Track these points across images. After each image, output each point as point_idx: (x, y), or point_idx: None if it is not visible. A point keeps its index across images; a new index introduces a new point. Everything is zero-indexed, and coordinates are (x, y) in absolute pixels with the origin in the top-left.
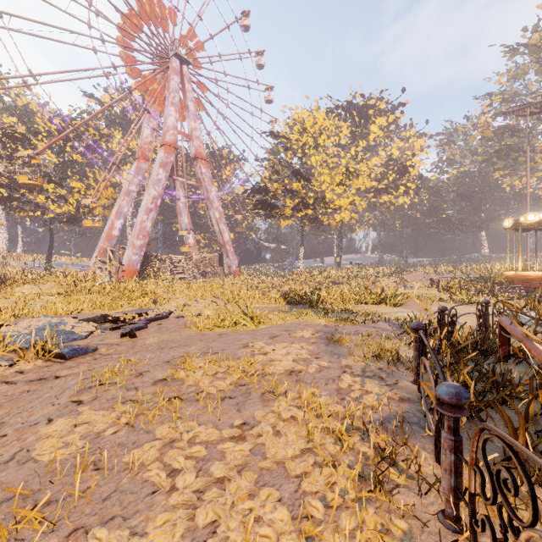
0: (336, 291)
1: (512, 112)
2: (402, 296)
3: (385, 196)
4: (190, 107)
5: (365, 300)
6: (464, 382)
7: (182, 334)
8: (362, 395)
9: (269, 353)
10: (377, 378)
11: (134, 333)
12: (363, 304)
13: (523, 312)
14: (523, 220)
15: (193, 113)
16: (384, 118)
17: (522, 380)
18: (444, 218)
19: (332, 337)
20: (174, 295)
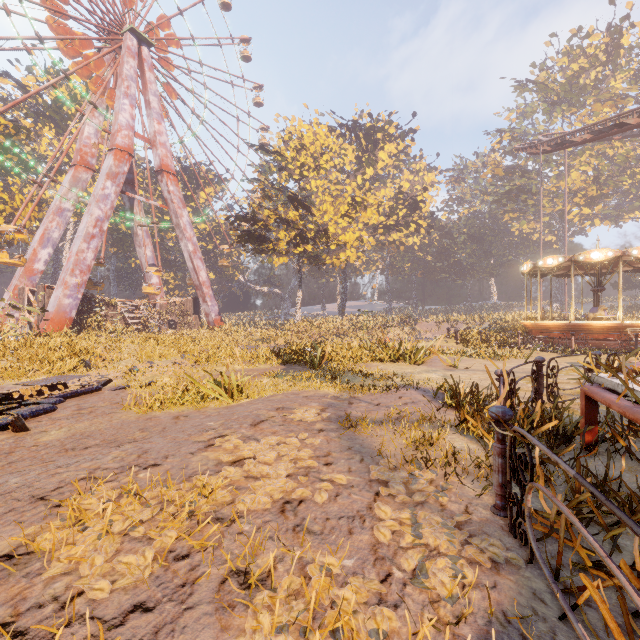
0: (343, 345)
1: (525, 149)
2: (424, 351)
3: (395, 235)
4: (152, 104)
5: (380, 356)
6: (580, 509)
7: (114, 418)
8: (423, 563)
9: (247, 460)
10: (434, 506)
11: (21, 423)
12: (378, 362)
13: (636, 382)
14: (542, 264)
15: (157, 112)
16: (393, 145)
17: (635, 485)
18: (455, 261)
19: (347, 419)
20: (120, 355)
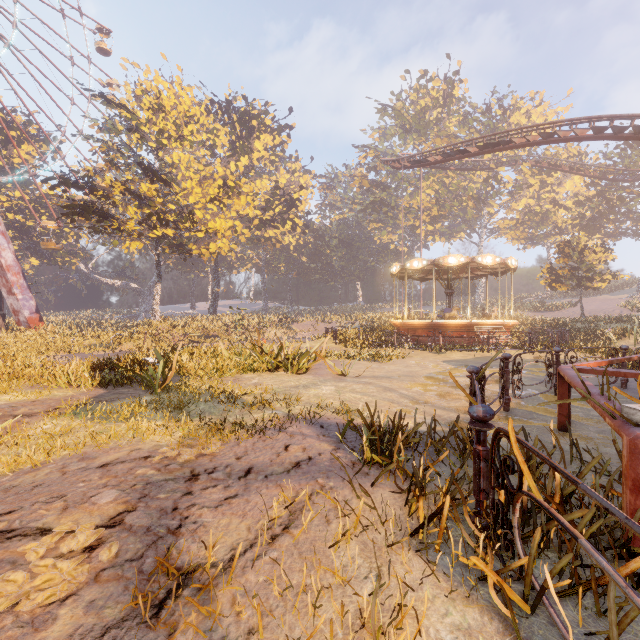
0: (208, 351)
1: (389, 162)
2: (309, 356)
3: (271, 231)
4: None
5: (254, 365)
6: None
7: None
8: None
9: None
10: None
11: None
12: (251, 372)
13: None
14: (409, 266)
15: None
16: (269, 137)
17: None
18: (328, 263)
19: (161, 568)
20: None
